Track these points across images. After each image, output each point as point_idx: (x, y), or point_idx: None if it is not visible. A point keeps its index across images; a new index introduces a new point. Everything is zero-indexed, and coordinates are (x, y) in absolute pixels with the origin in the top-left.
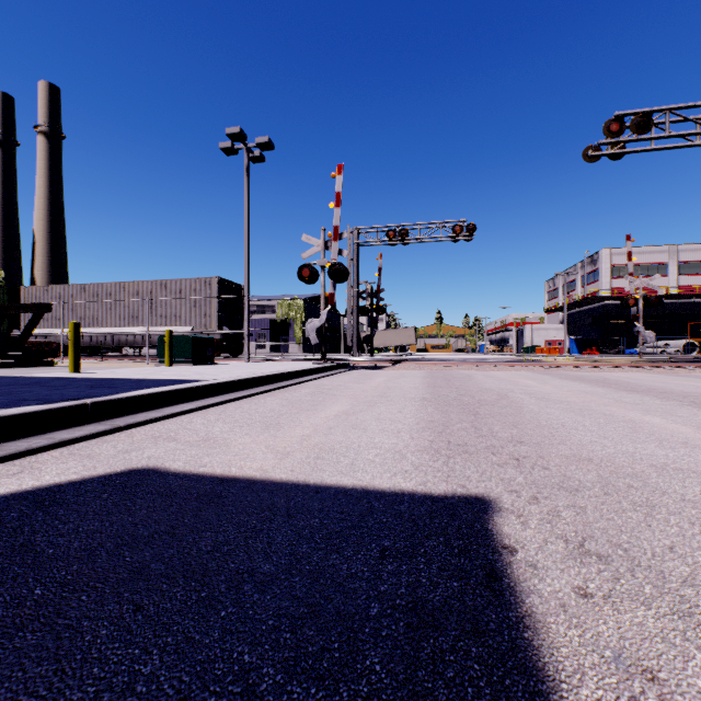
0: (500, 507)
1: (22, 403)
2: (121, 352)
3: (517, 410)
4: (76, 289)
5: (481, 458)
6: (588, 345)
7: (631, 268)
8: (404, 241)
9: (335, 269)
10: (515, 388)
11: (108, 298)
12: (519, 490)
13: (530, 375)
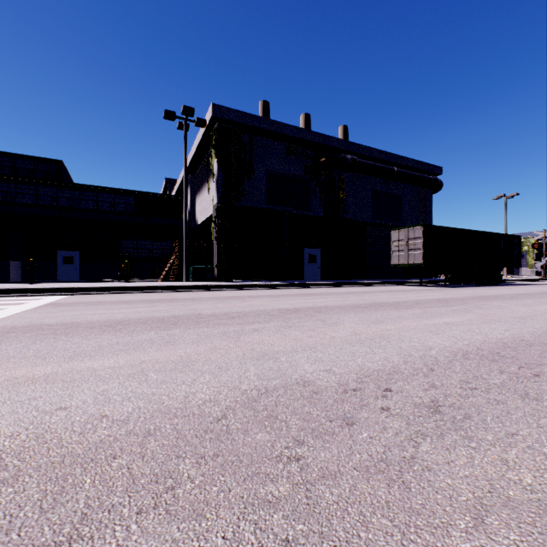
0: None
1: None
2: None
3: None
4: None
5: None
6: None
7: None
8: None
9: None
10: None
11: None
12: None
13: None
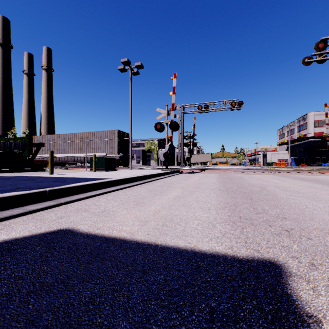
0: (290, 272)
1: (16, 190)
2: (76, 165)
3: (274, 196)
4: (55, 136)
5: (263, 229)
6: (301, 161)
7: (327, 121)
8: (206, 111)
9: (172, 124)
10: (268, 184)
11: (69, 140)
12: (298, 256)
13: (274, 176)
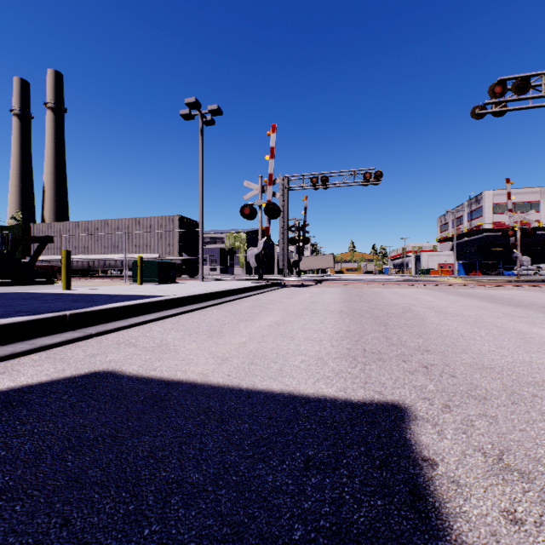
0: (415, 415)
1: (15, 314)
2: (106, 273)
3: (420, 321)
4: (72, 225)
5: (393, 365)
6: (473, 268)
7: (510, 206)
8: (325, 186)
9: (270, 208)
10: (416, 303)
11: (96, 232)
12: (431, 397)
13: (428, 292)
